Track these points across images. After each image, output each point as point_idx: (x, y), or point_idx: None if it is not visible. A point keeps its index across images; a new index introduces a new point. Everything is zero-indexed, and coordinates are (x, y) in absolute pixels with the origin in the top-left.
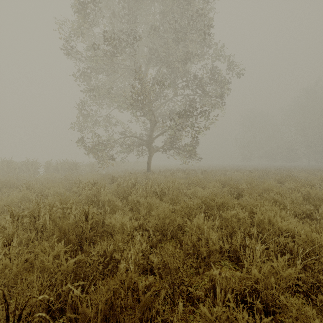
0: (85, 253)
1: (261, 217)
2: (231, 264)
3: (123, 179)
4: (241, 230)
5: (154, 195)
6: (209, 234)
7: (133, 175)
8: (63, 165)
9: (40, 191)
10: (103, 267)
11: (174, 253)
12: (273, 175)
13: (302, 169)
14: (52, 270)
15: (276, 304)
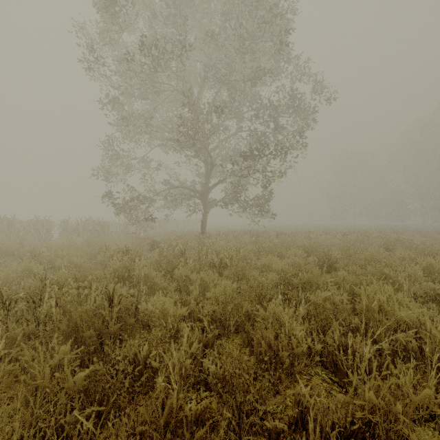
0: (106, 357)
1: (367, 301)
2: (325, 372)
3: (168, 245)
4: (339, 321)
5: (210, 267)
6: (291, 327)
7: (182, 239)
8: (85, 225)
9: (51, 262)
10: (131, 381)
11: (241, 361)
12: (377, 239)
13: (415, 231)
14: (48, 390)
15: None
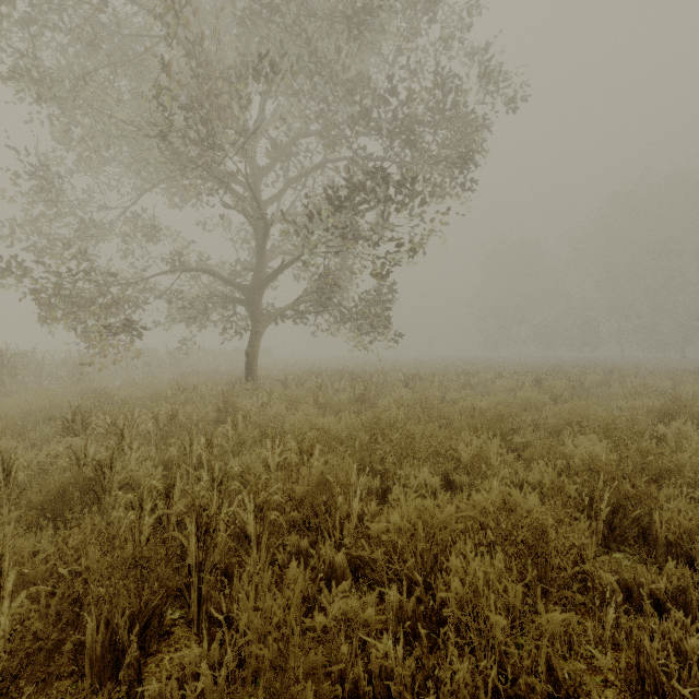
0: None
1: None
2: None
3: (109, 424)
4: None
5: (161, 562)
6: None
7: (182, 396)
8: None
9: None
10: None
11: None
12: (605, 389)
13: (640, 369)
14: None
15: None
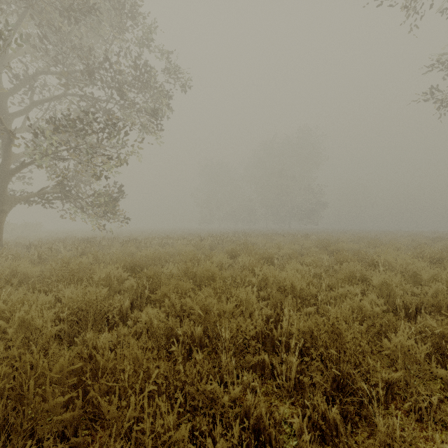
0: None
1: None
2: None
3: None
4: None
5: None
6: None
7: None
8: None
9: None
10: None
11: None
12: (229, 243)
13: (260, 233)
14: None
15: None
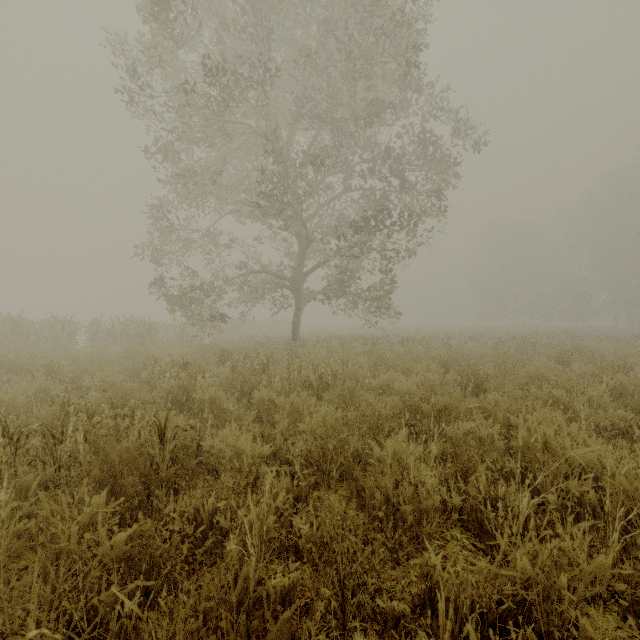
0: (155, 513)
1: (528, 436)
2: (467, 536)
3: (244, 356)
4: (487, 464)
5: (305, 388)
6: (418, 472)
7: (264, 347)
8: (125, 327)
9: (75, 380)
10: (192, 546)
11: (345, 518)
12: (547, 348)
13: (603, 336)
14: (76, 557)
15: (571, 635)
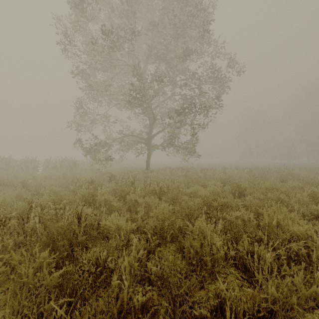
0: (75, 260)
1: (268, 219)
2: (238, 272)
3: (122, 178)
4: (247, 234)
5: (153, 193)
6: (212, 238)
7: (132, 173)
8: (62, 163)
9: (36, 190)
10: (94, 278)
11: (175, 264)
12: (274, 173)
13: (302, 167)
14: (31, 286)
15: None
